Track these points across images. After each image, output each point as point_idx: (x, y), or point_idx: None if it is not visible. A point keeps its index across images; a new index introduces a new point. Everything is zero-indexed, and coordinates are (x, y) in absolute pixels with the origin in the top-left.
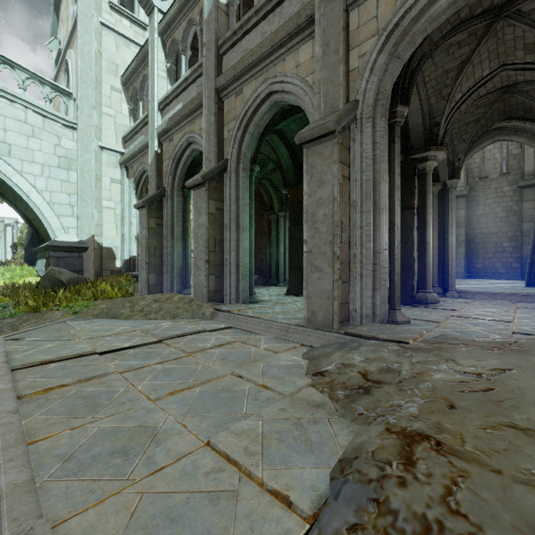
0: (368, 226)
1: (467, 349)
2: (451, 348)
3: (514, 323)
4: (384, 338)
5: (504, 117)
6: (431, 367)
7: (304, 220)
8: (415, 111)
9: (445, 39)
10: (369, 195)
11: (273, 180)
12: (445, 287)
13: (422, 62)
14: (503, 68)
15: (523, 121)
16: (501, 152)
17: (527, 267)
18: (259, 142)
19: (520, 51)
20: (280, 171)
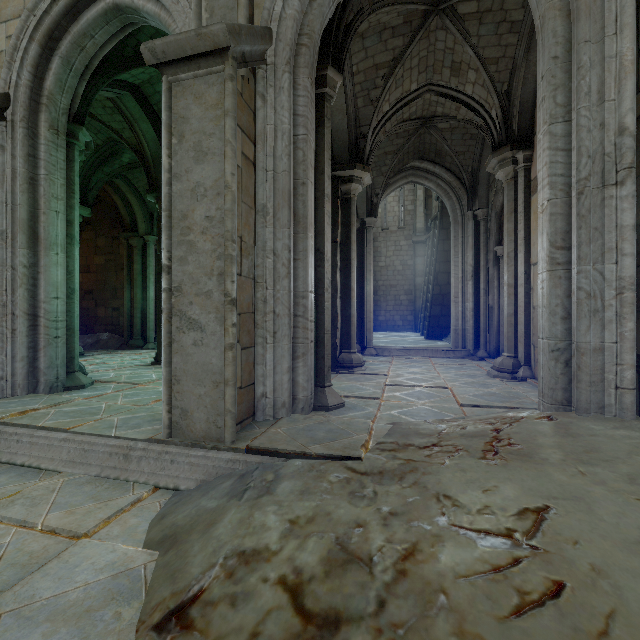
0: (286, 250)
1: (454, 462)
2: (428, 460)
3: (452, 389)
4: (319, 454)
5: (418, 156)
6: (422, 526)
7: (166, 224)
8: (340, 111)
9: (385, 3)
10: (287, 198)
11: (136, 182)
12: (363, 344)
13: (359, 20)
14: (429, 89)
15: (434, 165)
16: (399, 206)
17: (422, 320)
18: (90, 87)
19: (447, 70)
20: (142, 163)
